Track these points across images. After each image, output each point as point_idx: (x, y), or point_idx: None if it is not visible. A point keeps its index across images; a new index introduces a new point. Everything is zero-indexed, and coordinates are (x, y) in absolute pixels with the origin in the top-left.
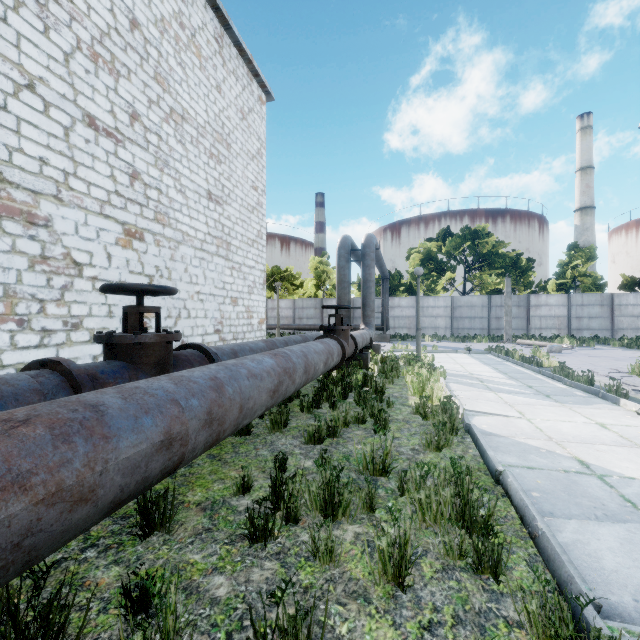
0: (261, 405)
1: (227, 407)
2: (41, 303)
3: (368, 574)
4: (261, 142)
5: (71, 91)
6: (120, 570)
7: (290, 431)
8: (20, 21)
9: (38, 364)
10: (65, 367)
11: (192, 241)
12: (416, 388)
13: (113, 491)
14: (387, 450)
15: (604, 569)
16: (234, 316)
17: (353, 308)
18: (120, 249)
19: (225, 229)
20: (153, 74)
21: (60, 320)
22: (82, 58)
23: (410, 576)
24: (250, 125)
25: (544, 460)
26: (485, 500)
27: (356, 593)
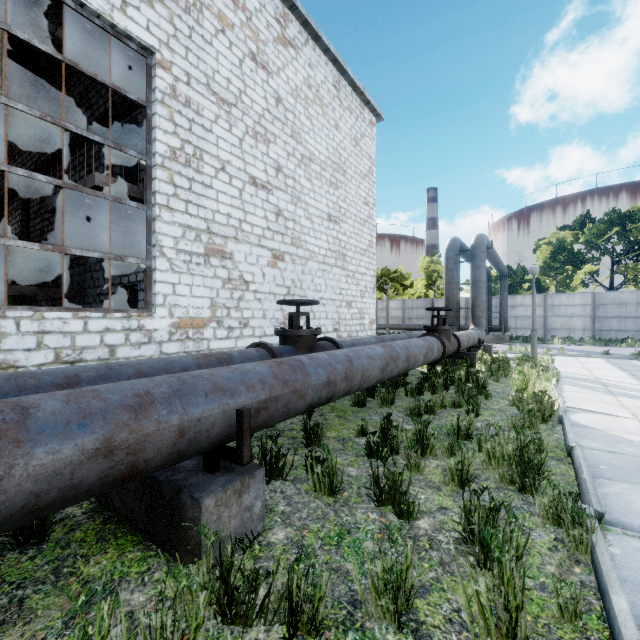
0: (374, 377)
1: (355, 372)
2: (228, 309)
3: (442, 481)
4: (372, 161)
5: (243, 164)
6: (298, 457)
7: (396, 408)
8: (218, 128)
9: (255, 345)
10: (269, 347)
11: (317, 257)
12: (519, 385)
13: (310, 398)
14: (470, 421)
15: (631, 508)
16: (349, 317)
17: (462, 308)
18: (270, 269)
19: (341, 243)
20: (290, 133)
21: (237, 321)
22: (249, 139)
23: (471, 486)
24: (362, 149)
25: (631, 449)
26: (551, 463)
27: (432, 486)
